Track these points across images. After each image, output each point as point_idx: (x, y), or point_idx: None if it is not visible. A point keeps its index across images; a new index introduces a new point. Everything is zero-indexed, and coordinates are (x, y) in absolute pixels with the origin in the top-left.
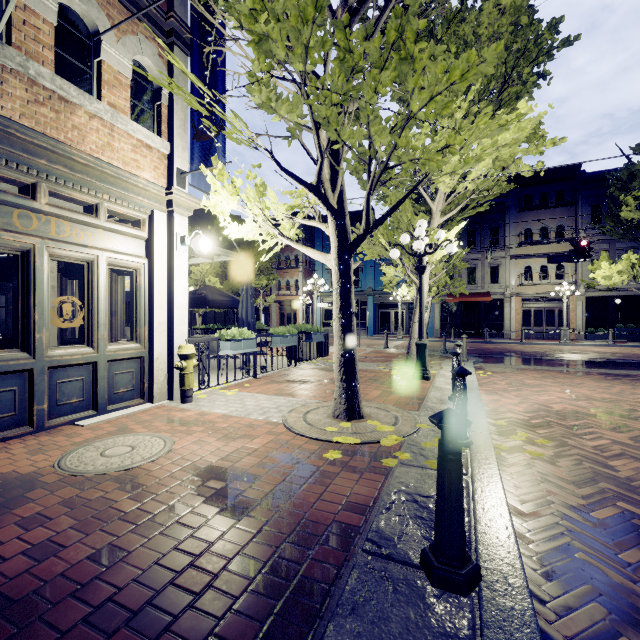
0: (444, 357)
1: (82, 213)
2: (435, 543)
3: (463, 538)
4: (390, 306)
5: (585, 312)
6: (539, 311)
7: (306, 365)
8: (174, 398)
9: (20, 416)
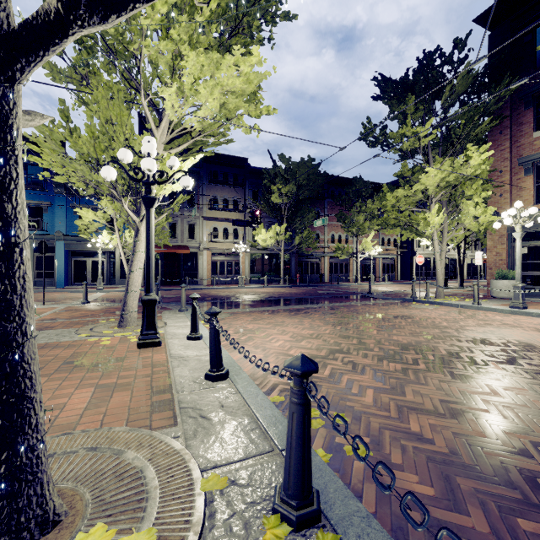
0: (158, 308)
1: None
2: None
3: None
4: (87, 254)
5: (250, 264)
6: (223, 263)
7: None
8: None
9: None
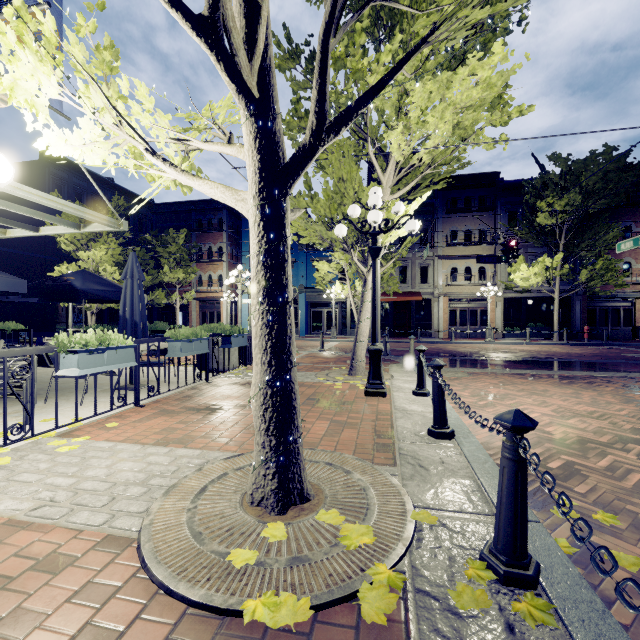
0: (386, 360)
1: None
2: None
3: None
4: (323, 305)
5: (503, 312)
6: (464, 311)
7: (223, 378)
8: None
9: None
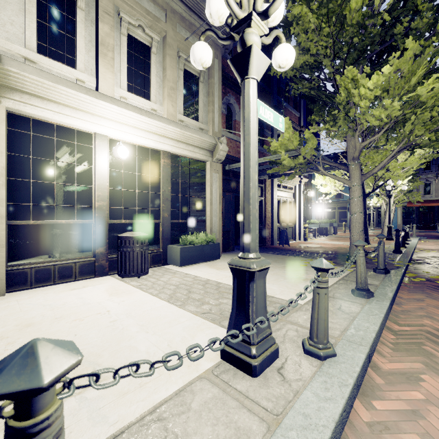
0: None
1: (285, 189)
2: (394, 249)
3: (399, 247)
4: None
5: None
6: None
7: (330, 236)
8: (301, 240)
9: (278, 239)
